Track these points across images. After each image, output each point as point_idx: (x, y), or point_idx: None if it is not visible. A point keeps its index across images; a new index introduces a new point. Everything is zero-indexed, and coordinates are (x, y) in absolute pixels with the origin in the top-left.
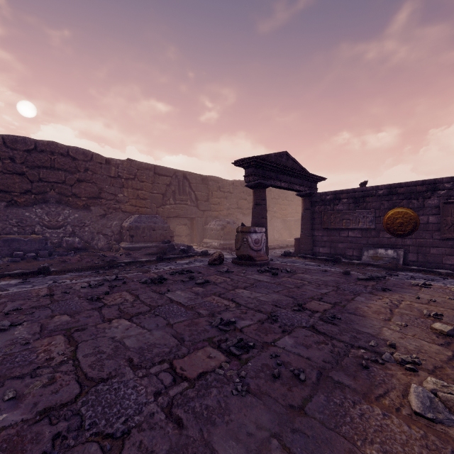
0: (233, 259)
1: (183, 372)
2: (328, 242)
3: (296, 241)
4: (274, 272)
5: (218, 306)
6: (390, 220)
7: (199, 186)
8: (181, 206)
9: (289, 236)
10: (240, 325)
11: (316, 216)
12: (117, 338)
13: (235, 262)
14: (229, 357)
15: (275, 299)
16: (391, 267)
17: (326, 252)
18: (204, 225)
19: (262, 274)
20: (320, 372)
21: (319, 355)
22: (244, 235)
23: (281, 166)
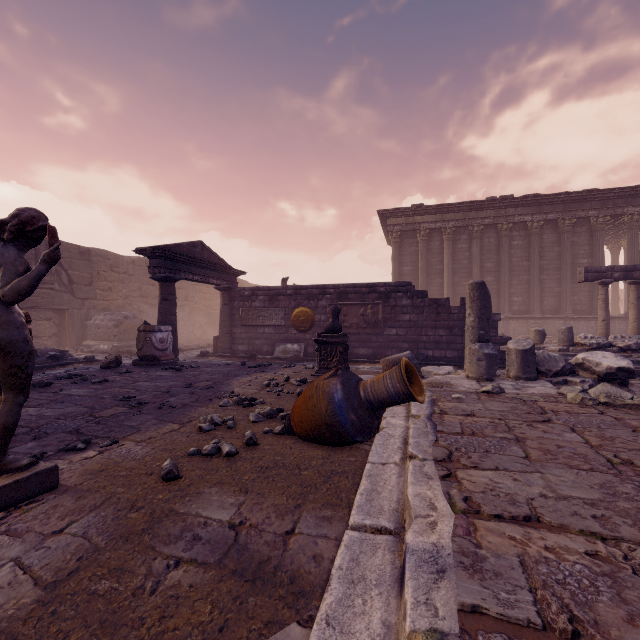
0: (134, 361)
1: (101, 415)
2: (247, 340)
3: (216, 339)
4: (178, 368)
5: (120, 392)
6: (296, 317)
7: (76, 262)
8: (43, 292)
9: (215, 334)
10: (139, 398)
11: (236, 312)
12: (35, 414)
13: (136, 364)
14: (131, 408)
15: (172, 384)
16: (295, 359)
17: (245, 350)
18: (85, 320)
19: (166, 371)
20: (185, 404)
21: (189, 400)
22: (147, 334)
23: (194, 259)
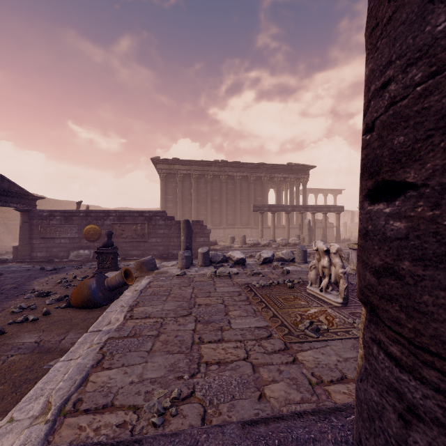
0: None
1: None
2: (45, 248)
3: (15, 249)
4: None
5: None
6: (87, 232)
7: None
8: None
9: (12, 241)
10: None
11: (35, 228)
12: None
13: None
14: None
15: None
16: (86, 260)
17: (44, 256)
18: None
19: None
20: None
21: None
22: None
23: None
